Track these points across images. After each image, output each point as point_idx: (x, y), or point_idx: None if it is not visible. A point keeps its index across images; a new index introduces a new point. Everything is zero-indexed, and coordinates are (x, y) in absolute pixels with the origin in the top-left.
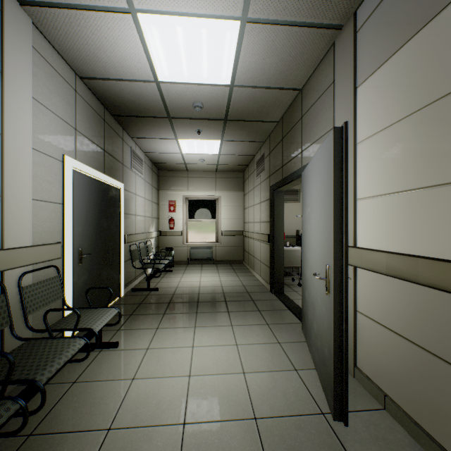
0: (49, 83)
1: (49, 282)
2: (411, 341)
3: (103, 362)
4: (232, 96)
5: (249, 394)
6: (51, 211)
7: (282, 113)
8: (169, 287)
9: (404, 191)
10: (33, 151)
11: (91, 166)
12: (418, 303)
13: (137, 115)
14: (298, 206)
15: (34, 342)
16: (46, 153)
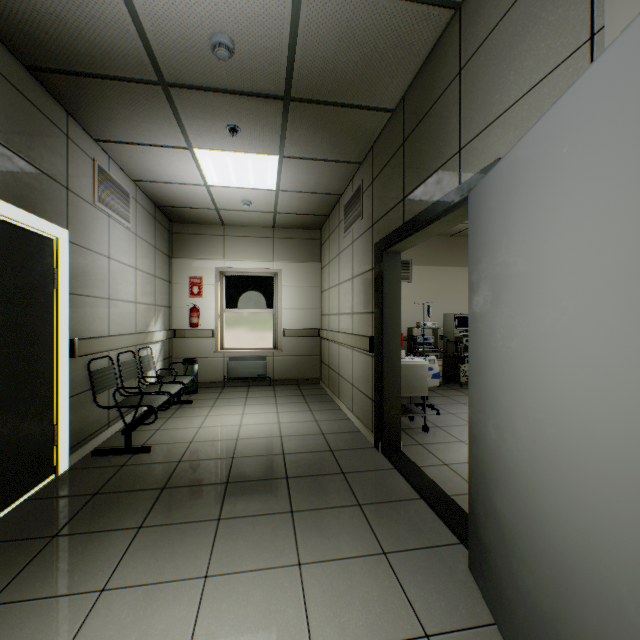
0: None
1: None
2: None
3: None
4: (301, 20)
5: None
6: None
7: (406, 84)
8: (176, 441)
9: None
10: None
11: None
12: None
13: (85, 70)
14: (409, 287)
15: None
16: None
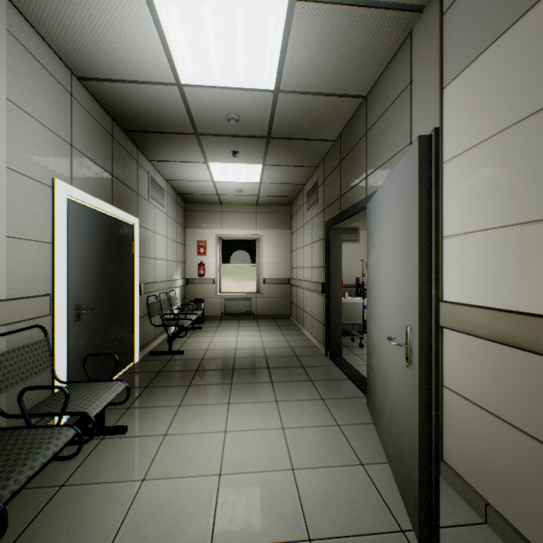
0: (33, 81)
1: (31, 349)
2: (527, 433)
3: (104, 455)
4: (277, 106)
5: (300, 502)
6: (36, 252)
7: (341, 128)
8: (197, 349)
9: (516, 224)
10: (8, 171)
11: (94, 195)
12: (539, 381)
13: (155, 130)
14: (358, 247)
15: (3, 434)
16: (28, 175)
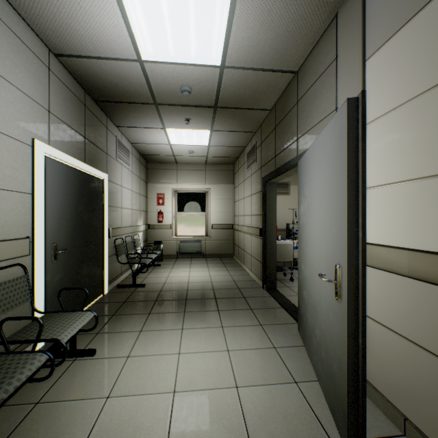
0: (14, 55)
1: (12, 284)
2: None
3: (75, 375)
4: (223, 80)
5: (243, 417)
6: (17, 201)
7: (276, 99)
8: (156, 282)
9: (433, 176)
10: None
11: (69, 154)
12: None
13: (120, 100)
14: (288, 199)
15: None
16: (10, 135)
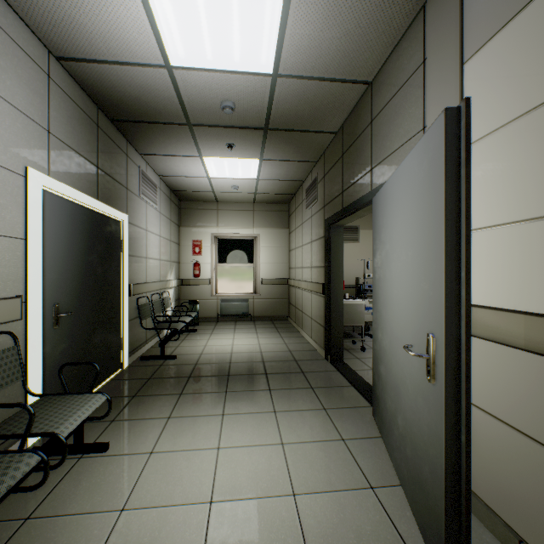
0: (0, 56)
1: None
2: None
3: (80, 479)
4: (276, 93)
5: (303, 538)
6: (4, 249)
7: (343, 119)
8: (191, 353)
9: None
10: None
11: (76, 188)
12: None
13: (144, 120)
14: (357, 247)
15: None
16: None
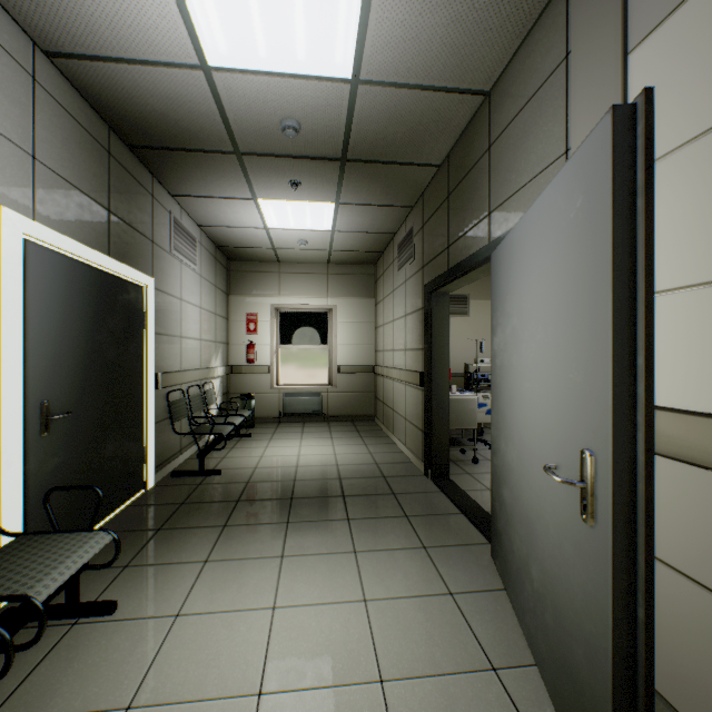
0: None
1: None
2: None
3: (70, 657)
4: (356, 107)
5: None
6: None
7: (449, 146)
8: (241, 467)
9: None
10: None
11: (77, 238)
12: None
13: (175, 146)
14: (467, 323)
15: None
16: None
